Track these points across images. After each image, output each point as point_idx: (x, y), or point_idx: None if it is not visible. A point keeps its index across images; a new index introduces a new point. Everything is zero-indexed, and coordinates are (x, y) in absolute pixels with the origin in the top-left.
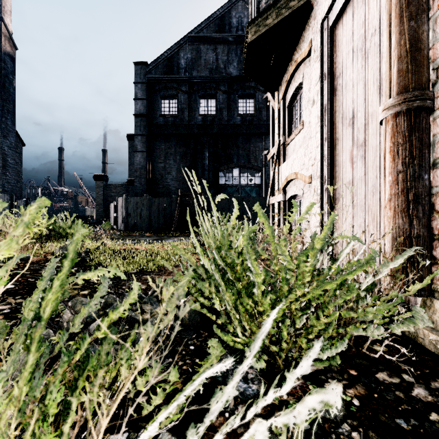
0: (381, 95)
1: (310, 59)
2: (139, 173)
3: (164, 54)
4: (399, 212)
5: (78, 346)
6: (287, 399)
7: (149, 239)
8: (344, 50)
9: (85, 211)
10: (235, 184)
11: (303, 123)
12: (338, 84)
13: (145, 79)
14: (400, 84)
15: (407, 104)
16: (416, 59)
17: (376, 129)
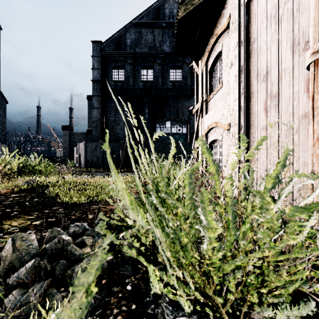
0: (294, 52)
1: (228, 31)
2: (95, 124)
3: (115, 35)
4: None
5: None
6: None
7: (102, 174)
8: (259, 19)
9: (56, 153)
10: (168, 133)
11: (222, 83)
12: (253, 48)
13: (100, 53)
14: None
15: None
16: None
17: (290, 82)
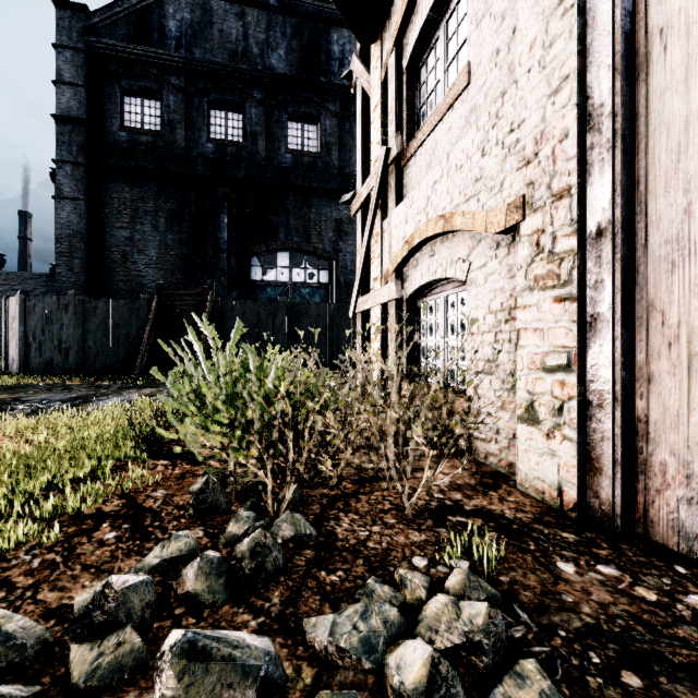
0: None
1: None
2: (67, 246)
3: None
4: None
5: None
6: None
7: (59, 396)
8: None
9: None
10: (282, 281)
11: (469, 70)
12: None
13: (83, 42)
14: None
15: None
16: None
17: None
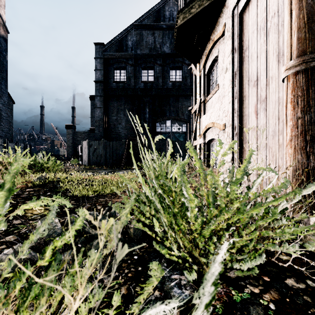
0: (279, 62)
1: (224, 38)
2: (98, 123)
3: (116, 37)
4: (298, 150)
5: (18, 277)
6: (214, 304)
7: (105, 171)
8: (250, 30)
9: (59, 151)
10: (168, 131)
11: (218, 86)
12: (245, 56)
13: (103, 55)
14: (300, 49)
15: (305, 64)
16: (312, 29)
17: (275, 88)
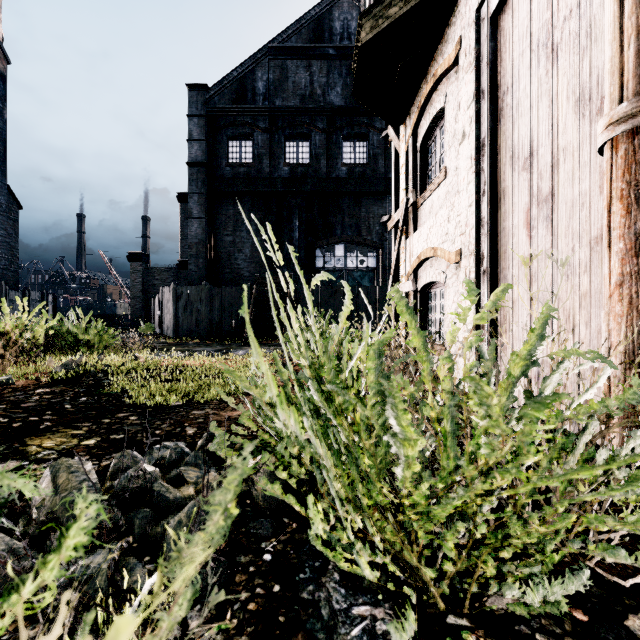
0: (582, 115)
1: (457, 70)
2: (195, 250)
3: (233, 73)
4: (639, 306)
5: None
6: None
7: (209, 349)
8: (515, 50)
9: (115, 308)
10: (339, 267)
11: (446, 171)
12: (504, 105)
13: (204, 110)
14: None
15: None
16: None
17: (573, 173)
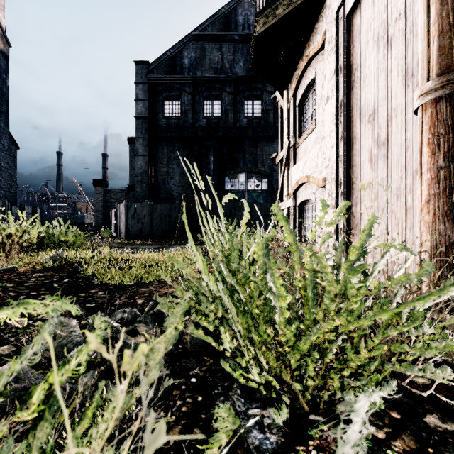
0: (407, 85)
1: (323, 52)
2: (140, 178)
3: (167, 53)
4: (440, 216)
5: None
6: None
7: (151, 247)
8: (363, 39)
9: (84, 218)
10: (241, 189)
11: (316, 123)
12: (356, 78)
13: (147, 79)
14: (442, 63)
15: (450, 87)
16: None
17: (401, 125)
